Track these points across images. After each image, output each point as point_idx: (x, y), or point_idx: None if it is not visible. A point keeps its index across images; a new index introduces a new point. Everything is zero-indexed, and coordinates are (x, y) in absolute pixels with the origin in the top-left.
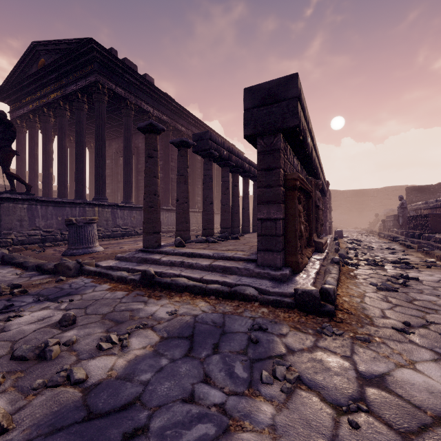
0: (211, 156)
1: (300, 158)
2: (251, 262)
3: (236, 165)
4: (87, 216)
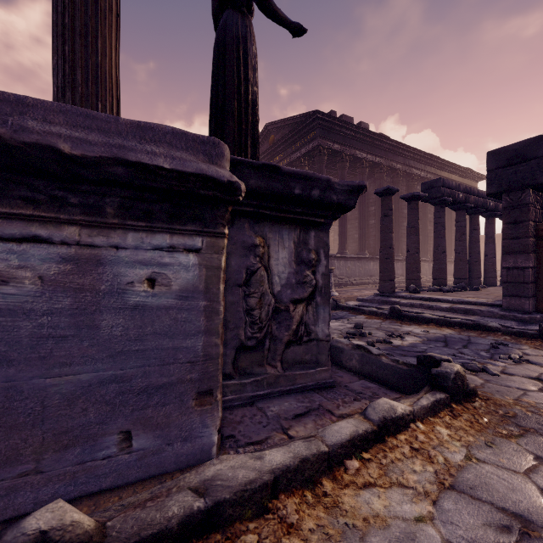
0: (443, 203)
1: None
2: (495, 307)
3: (475, 205)
4: None
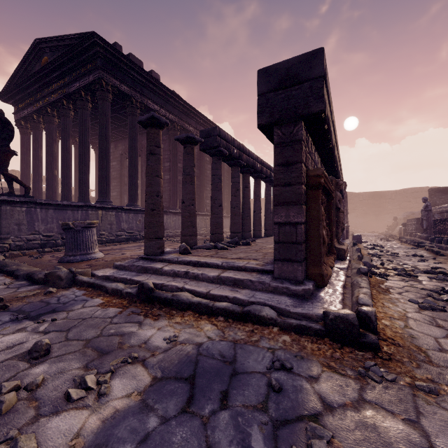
0: (220, 154)
1: (321, 154)
2: (267, 274)
3: (247, 164)
4: (89, 219)
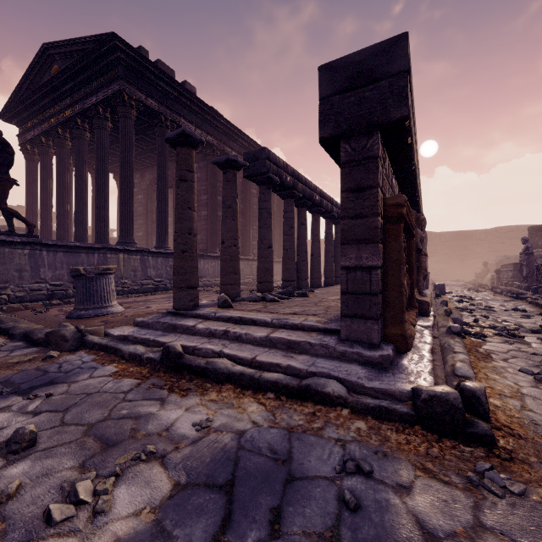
0: (269, 183)
1: (400, 179)
2: (331, 334)
3: (303, 195)
4: (108, 264)
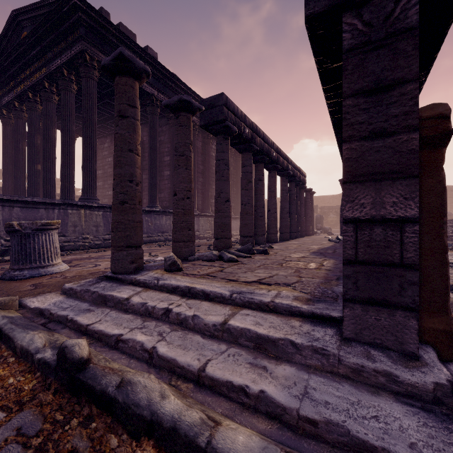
0: (227, 132)
1: None
2: (323, 325)
3: (261, 150)
4: (69, 220)
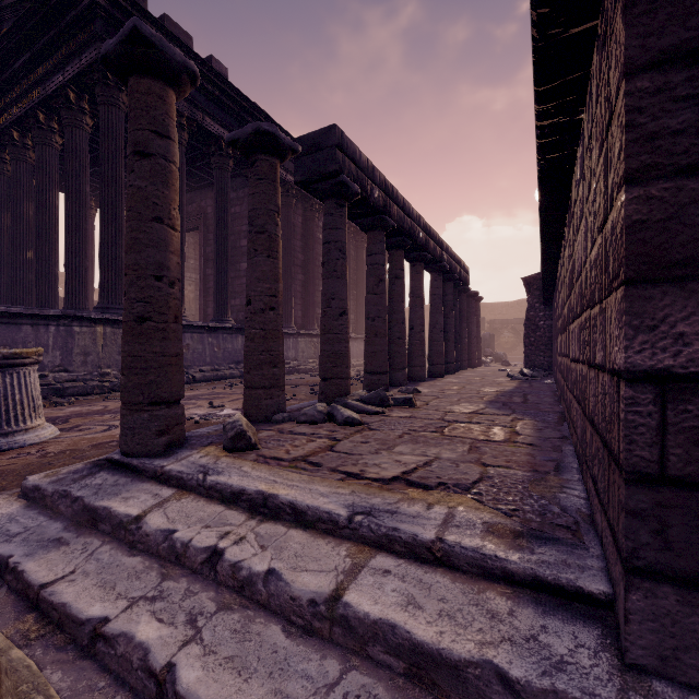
0: (342, 194)
1: None
2: (564, 613)
3: (400, 227)
4: (75, 344)
